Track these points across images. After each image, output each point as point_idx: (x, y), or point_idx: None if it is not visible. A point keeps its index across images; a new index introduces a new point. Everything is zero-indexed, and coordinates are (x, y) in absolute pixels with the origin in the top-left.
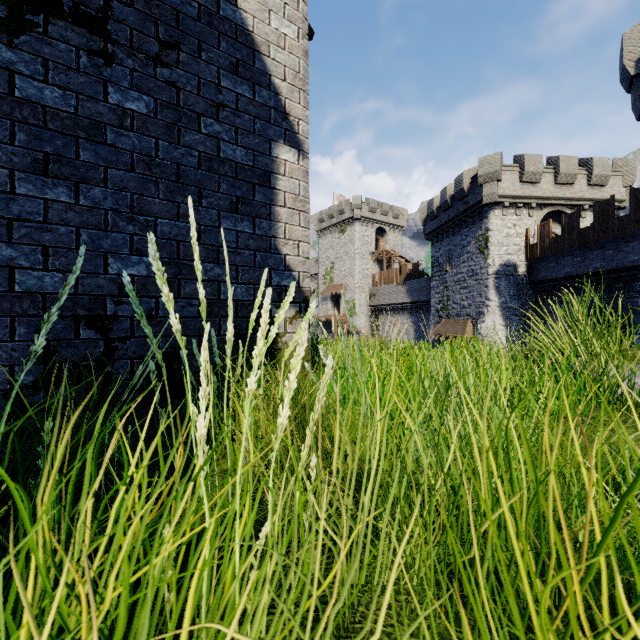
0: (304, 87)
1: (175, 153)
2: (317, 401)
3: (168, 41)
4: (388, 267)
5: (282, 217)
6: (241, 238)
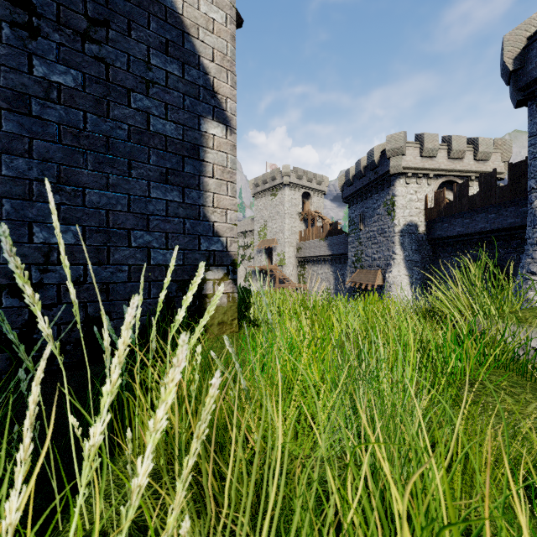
0: (232, 68)
1: (104, 126)
2: (197, 440)
3: (97, 18)
4: (312, 225)
5: (211, 187)
6: (171, 207)
